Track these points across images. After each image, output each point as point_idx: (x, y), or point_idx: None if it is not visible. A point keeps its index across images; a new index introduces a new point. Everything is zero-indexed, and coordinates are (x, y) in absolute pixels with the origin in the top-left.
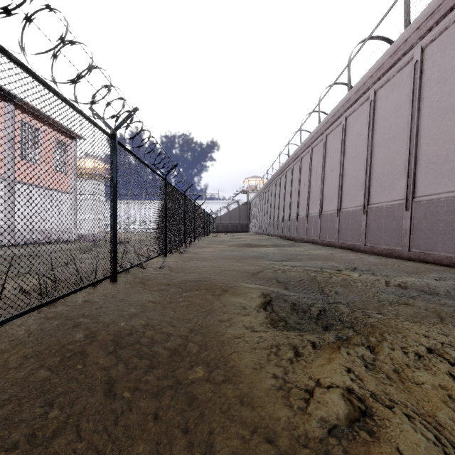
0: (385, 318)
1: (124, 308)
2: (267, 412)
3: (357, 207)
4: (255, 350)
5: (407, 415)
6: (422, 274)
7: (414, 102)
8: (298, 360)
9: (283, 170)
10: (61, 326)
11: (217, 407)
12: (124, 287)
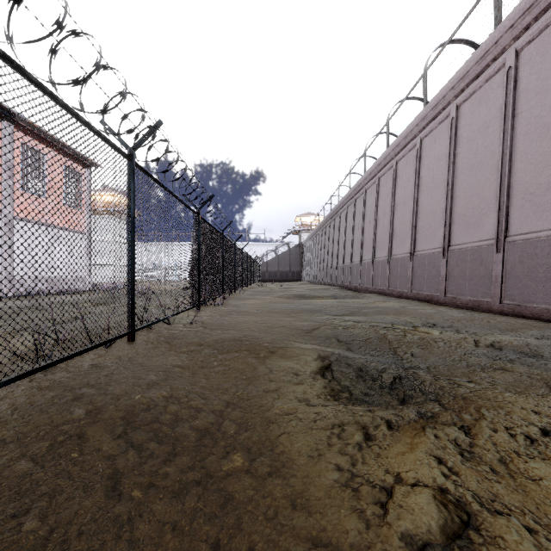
0: (480, 388)
1: (141, 374)
2: (329, 522)
3: (435, 250)
4: (311, 431)
5: (527, 528)
6: (519, 331)
7: (506, 118)
8: (370, 446)
9: (343, 205)
10: (57, 399)
11: (261, 512)
12: (144, 348)
